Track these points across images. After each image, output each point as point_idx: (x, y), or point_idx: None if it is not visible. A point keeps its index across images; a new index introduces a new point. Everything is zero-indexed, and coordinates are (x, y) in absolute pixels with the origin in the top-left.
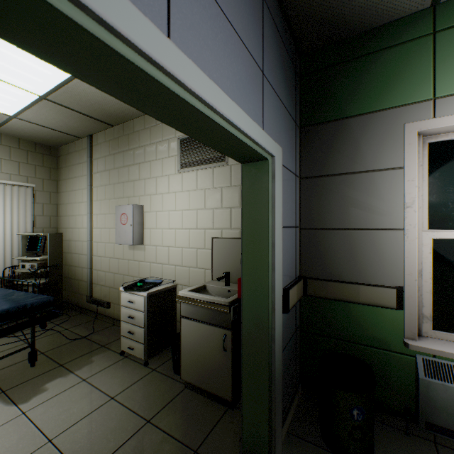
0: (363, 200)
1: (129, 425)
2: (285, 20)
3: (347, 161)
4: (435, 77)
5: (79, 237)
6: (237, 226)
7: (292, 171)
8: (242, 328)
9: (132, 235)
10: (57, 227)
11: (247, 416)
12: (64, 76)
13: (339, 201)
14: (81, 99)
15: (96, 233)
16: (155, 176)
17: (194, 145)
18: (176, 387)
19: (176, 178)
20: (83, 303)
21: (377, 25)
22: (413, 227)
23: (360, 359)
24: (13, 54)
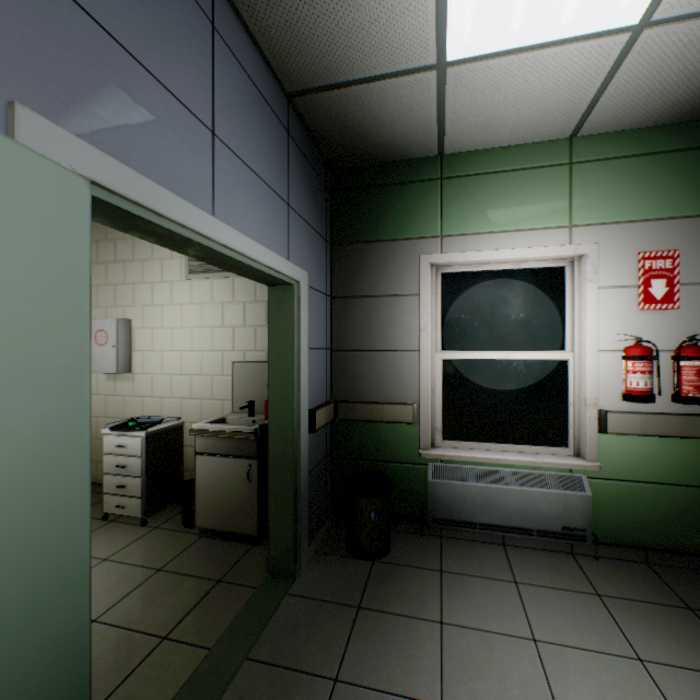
0: (388, 323)
1: (136, 576)
2: (313, 141)
3: (375, 284)
4: (442, 218)
5: None
6: (264, 348)
7: (322, 291)
8: (269, 448)
9: (116, 360)
10: None
11: (274, 532)
12: None
13: (368, 323)
14: None
15: None
16: (151, 281)
17: None
18: (189, 538)
19: (184, 286)
20: None
21: (398, 159)
22: (426, 349)
23: (383, 472)
24: None
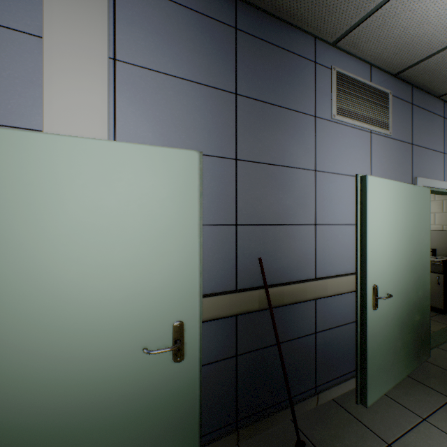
0: None
1: None
2: None
3: None
4: None
5: None
6: (440, 223)
7: None
8: None
9: None
10: None
11: None
12: None
13: None
14: None
15: None
16: None
17: None
18: None
19: None
20: None
21: None
22: None
23: None
24: None
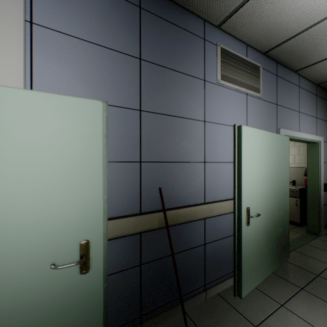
0: None
1: None
2: (324, 90)
3: None
4: None
5: None
6: (298, 162)
7: None
8: (307, 193)
9: None
10: None
11: (309, 220)
12: None
13: None
14: None
15: None
16: None
17: None
18: None
19: None
20: None
21: None
22: None
23: None
24: None
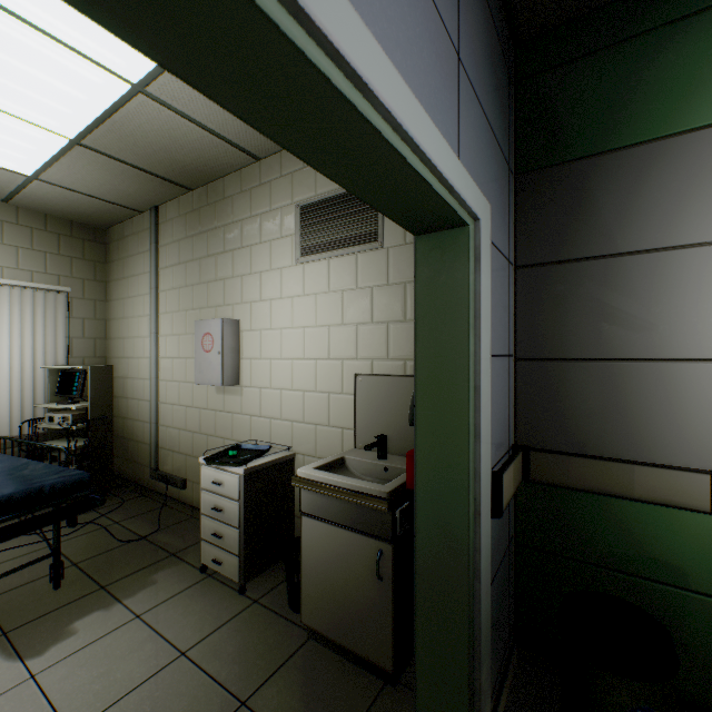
0: (641, 305)
1: (209, 709)
2: None
3: (609, 233)
4: None
5: (139, 372)
6: (400, 355)
7: (504, 253)
8: (416, 548)
9: (220, 370)
10: (106, 356)
11: None
12: (105, 101)
13: (592, 307)
14: (137, 143)
15: (164, 366)
16: (259, 270)
17: (324, 215)
18: (293, 637)
19: (294, 273)
20: (145, 479)
21: None
22: None
23: (640, 607)
24: (20, 62)
